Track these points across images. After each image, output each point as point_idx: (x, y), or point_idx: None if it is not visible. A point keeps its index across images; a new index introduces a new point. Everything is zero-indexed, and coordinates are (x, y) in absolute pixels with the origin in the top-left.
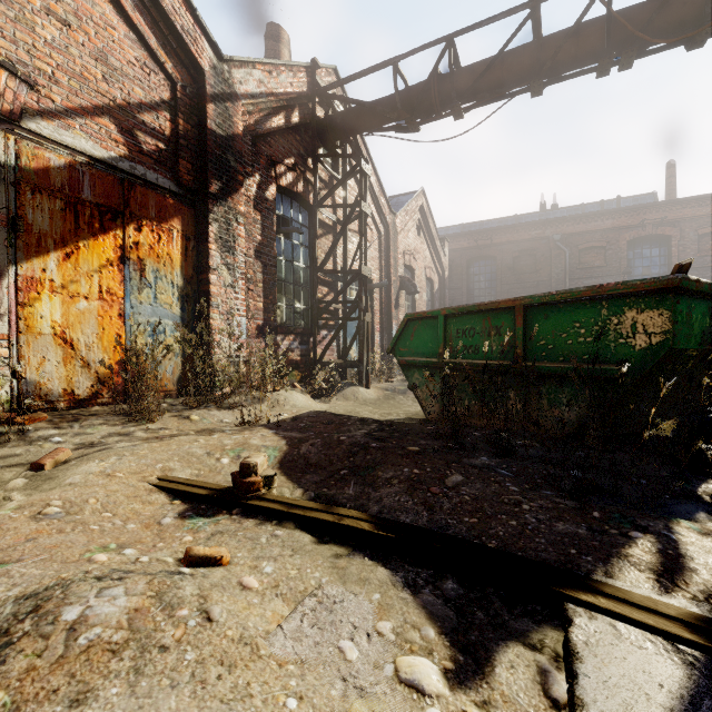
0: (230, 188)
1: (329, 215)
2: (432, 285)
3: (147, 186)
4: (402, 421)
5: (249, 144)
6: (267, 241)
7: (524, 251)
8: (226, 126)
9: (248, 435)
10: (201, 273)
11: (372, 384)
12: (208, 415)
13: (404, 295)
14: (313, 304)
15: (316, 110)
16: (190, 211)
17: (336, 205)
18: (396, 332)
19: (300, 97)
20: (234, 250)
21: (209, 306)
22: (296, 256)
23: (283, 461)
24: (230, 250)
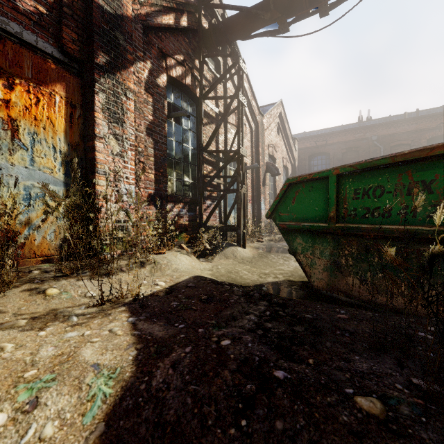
0: (119, 64)
1: (213, 107)
2: (287, 171)
3: (23, 46)
4: (282, 284)
5: (140, 31)
6: (158, 122)
7: (350, 149)
8: (114, 5)
9: (92, 330)
10: (88, 140)
11: (247, 243)
12: (72, 287)
13: (268, 177)
14: (199, 178)
15: (202, 21)
16: (76, 81)
17: (218, 96)
18: (276, 197)
19: (188, 5)
20: (122, 122)
21: (95, 172)
22: (185, 139)
23: (115, 411)
24: (119, 122)
